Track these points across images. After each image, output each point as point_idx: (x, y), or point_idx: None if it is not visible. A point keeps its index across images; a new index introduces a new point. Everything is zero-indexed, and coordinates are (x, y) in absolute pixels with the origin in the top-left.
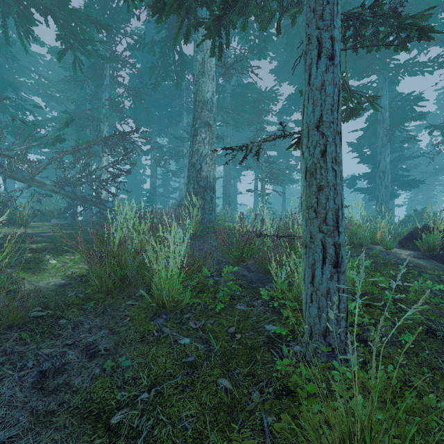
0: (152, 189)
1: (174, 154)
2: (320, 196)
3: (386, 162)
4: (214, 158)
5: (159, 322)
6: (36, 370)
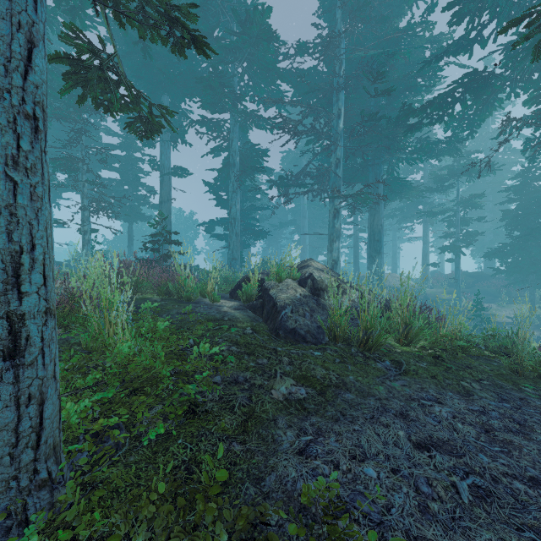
0: None
1: None
2: None
3: (236, 209)
4: None
5: None
6: None
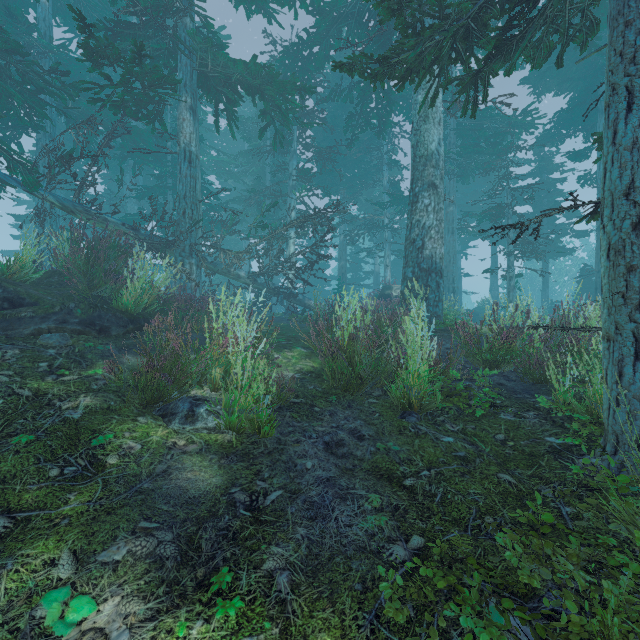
0: (341, 275)
1: (371, 226)
2: (631, 279)
3: None
4: (441, 230)
5: (412, 420)
6: (321, 440)
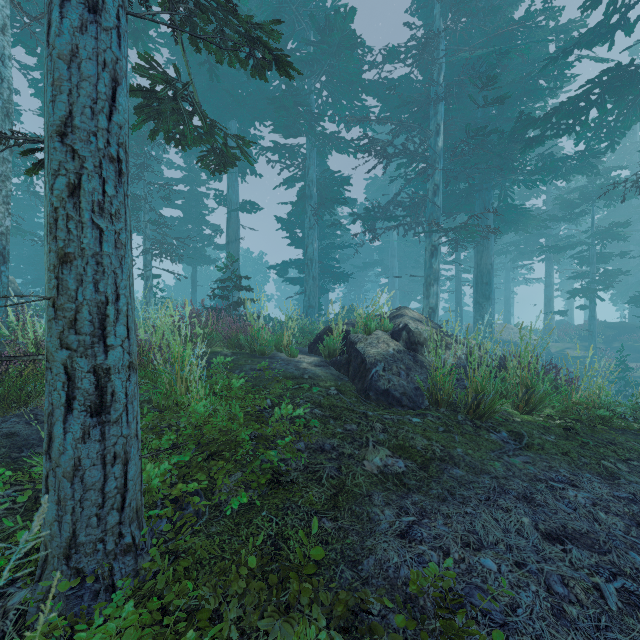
0: None
1: None
2: (66, 275)
3: (314, 248)
4: (6, 192)
5: None
6: None
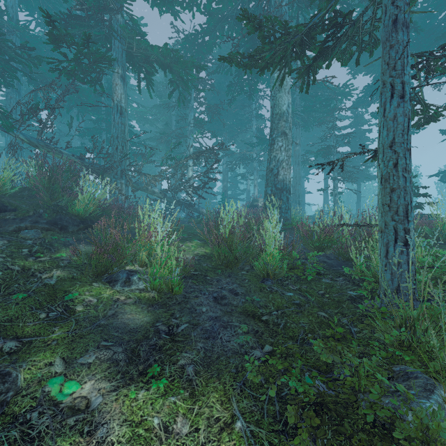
0: (224, 191)
1: (244, 159)
2: (393, 195)
3: None
4: (290, 163)
5: (268, 283)
6: (211, 295)
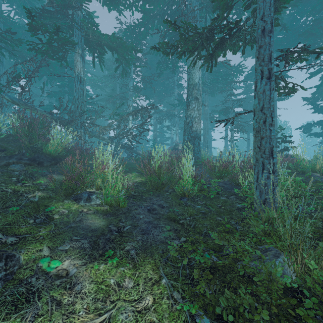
0: (155, 138)
1: (169, 115)
2: (264, 141)
3: None
4: (200, 119)
5: (184, 200)
6: (146, 208)
